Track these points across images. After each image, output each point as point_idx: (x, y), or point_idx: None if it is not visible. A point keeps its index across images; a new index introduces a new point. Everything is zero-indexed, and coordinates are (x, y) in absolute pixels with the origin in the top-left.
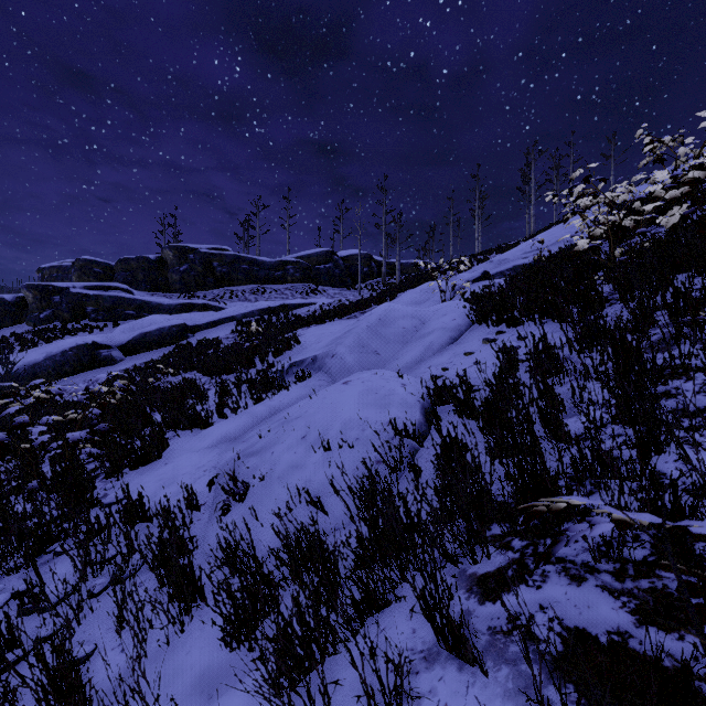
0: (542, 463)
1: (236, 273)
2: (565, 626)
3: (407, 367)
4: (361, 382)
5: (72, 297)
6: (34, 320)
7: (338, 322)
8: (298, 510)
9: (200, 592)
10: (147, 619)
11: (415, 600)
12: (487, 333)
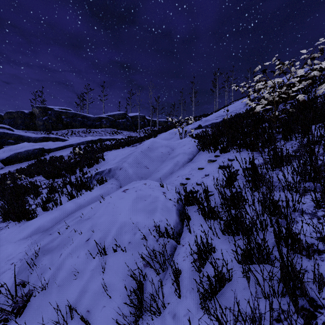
0: None
1: (75, 122)
2: None
3: (164, 176)
4: (135, 191)
5: None
6: None
7: (126, 148)
8: None
9: None
10: None
11: None
12: (208, 156)
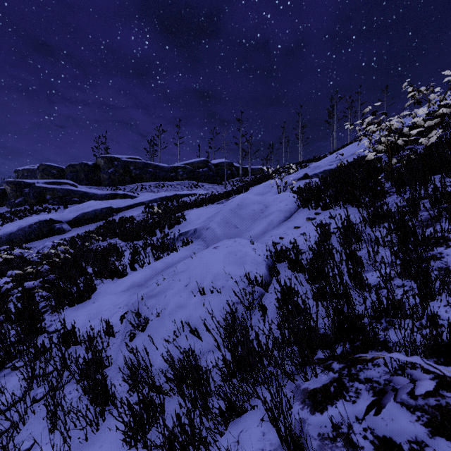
0: (353, 308)
1: (145, 174)
2: (376, 435)
3: (256, 237)
4: (225, 247)
5: (36, 189)
6: (11, 204)
7: (211, 206)
8: (182, 337)
9: (111, 399)
10: (72, 420)
11: (264, 408)
12: (308, 214)
